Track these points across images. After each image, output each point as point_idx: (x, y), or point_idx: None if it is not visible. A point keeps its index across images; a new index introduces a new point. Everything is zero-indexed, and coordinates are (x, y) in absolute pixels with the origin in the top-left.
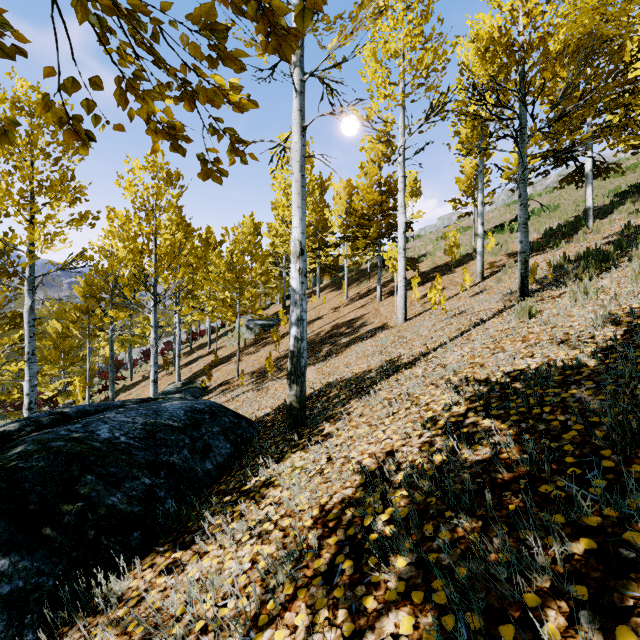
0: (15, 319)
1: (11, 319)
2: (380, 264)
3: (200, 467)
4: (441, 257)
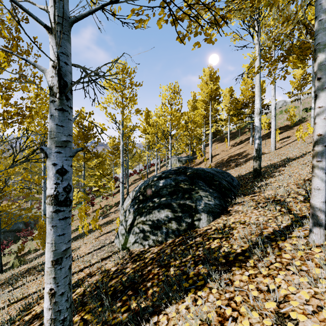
0: (97, 154)
1: (96, 154)
2: (252, 127)
3: (233, 183)
4: (282, 123)
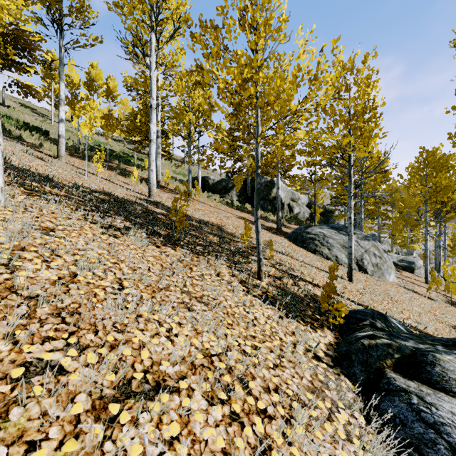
0: None
1: None
2: None
3: None
4: None
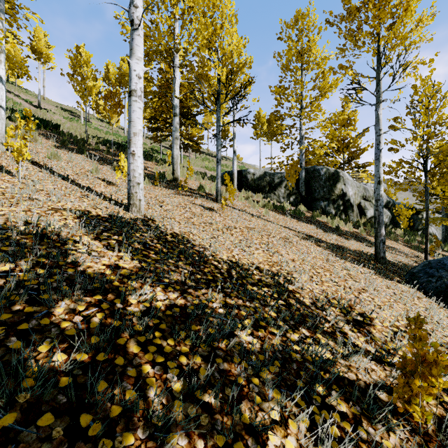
0: None
1: None
2: None
3: None
4: None
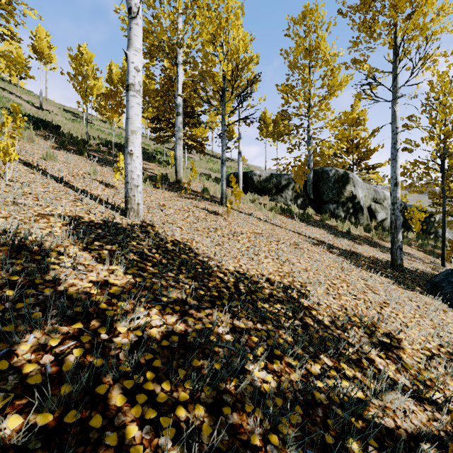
0: None
1: None
2: None
3: None
4: None
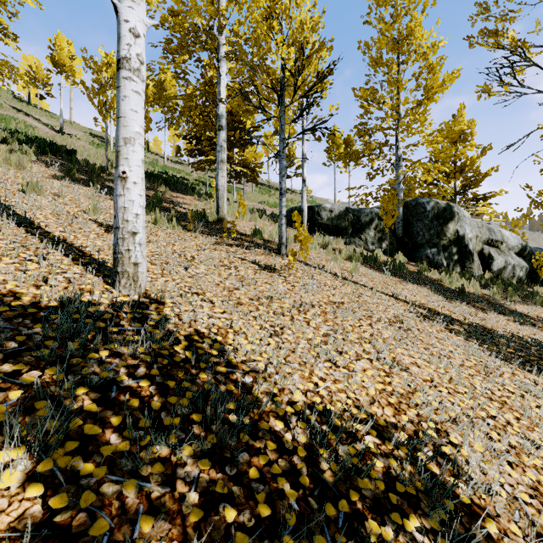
0: None
1: None
2: None
3: None
4: None
